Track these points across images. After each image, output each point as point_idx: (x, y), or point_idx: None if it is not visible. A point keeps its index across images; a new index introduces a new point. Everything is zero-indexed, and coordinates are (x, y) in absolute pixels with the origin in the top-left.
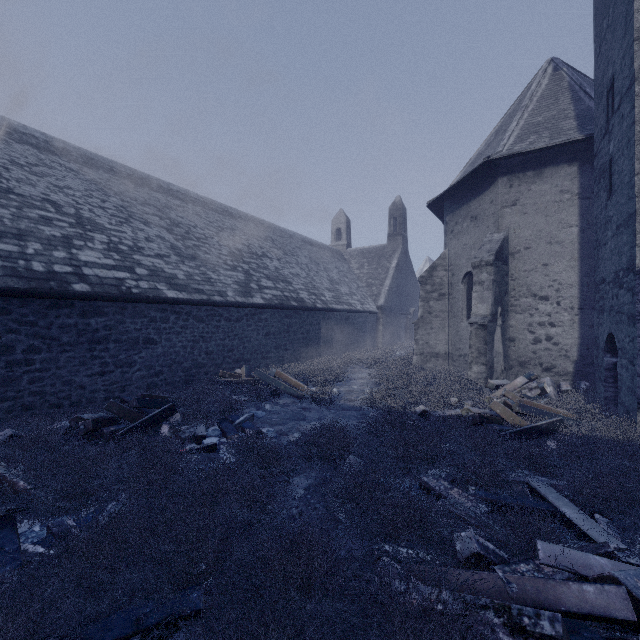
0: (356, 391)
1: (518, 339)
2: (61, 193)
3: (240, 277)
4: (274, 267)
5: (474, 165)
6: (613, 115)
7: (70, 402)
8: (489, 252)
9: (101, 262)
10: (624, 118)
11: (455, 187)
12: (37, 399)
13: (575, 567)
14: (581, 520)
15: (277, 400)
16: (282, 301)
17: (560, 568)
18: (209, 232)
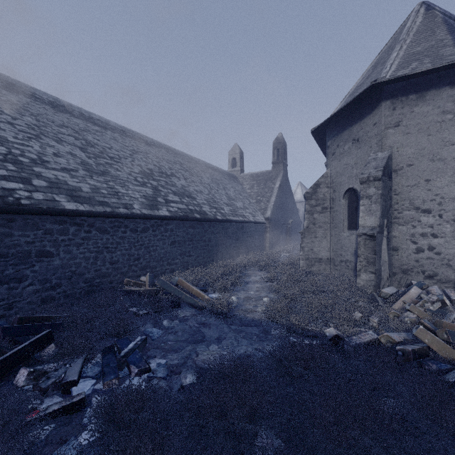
0: (253, 298)
1: (401, 248)
2: None
3: (148, 192)
4: (181, 185)
5: (355, 95)
6: None
7: None
8: (376, 168)
9: None
10: None
11: (338, 114)
12: None
13: None
14: None
15: (176, 312)
16: (186, 213)
17: None
18: (123, 153)
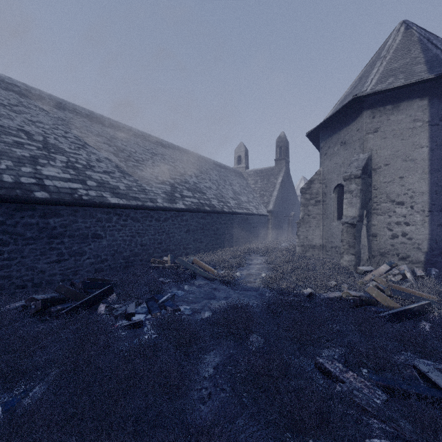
0: (254, 274)
1: (379, 235)
2: (33, 125)
3: (167, 189)
4: (193, 182)
5: (343, 103)
6: None
7: (33, 284)
8: (357, 168)
9: (60, 176)
10: None
11: (328, 120)
12: (5, 282)
13: None
14: None
15: (194, 282)
16: (198, 206)
17: None
18: (145, 156)
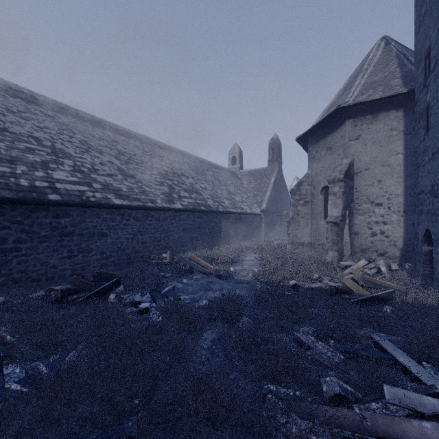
0: (246, 269)
1: (360, 233)
2: (41, 131)
3: (166, 190)
4: (189, 183)
5: (329, 111)
6: (429, 74)
7: (46, 277)
8: (340, 172)
9: (68, 179)
10: (438, 76)
11: (316, 127)
12: (23, 275)
13: (413, 405)
14: (413, 367)
15: (191, 276)
16: (195, 206)
17: (402, 406)
18: (144, 159)
